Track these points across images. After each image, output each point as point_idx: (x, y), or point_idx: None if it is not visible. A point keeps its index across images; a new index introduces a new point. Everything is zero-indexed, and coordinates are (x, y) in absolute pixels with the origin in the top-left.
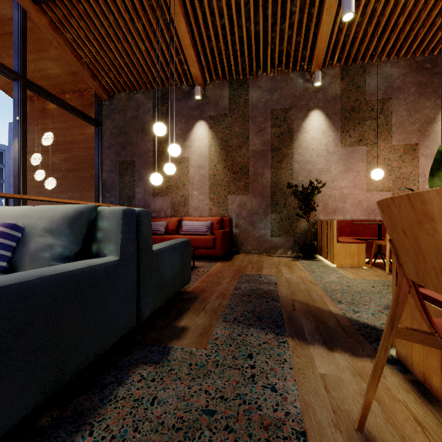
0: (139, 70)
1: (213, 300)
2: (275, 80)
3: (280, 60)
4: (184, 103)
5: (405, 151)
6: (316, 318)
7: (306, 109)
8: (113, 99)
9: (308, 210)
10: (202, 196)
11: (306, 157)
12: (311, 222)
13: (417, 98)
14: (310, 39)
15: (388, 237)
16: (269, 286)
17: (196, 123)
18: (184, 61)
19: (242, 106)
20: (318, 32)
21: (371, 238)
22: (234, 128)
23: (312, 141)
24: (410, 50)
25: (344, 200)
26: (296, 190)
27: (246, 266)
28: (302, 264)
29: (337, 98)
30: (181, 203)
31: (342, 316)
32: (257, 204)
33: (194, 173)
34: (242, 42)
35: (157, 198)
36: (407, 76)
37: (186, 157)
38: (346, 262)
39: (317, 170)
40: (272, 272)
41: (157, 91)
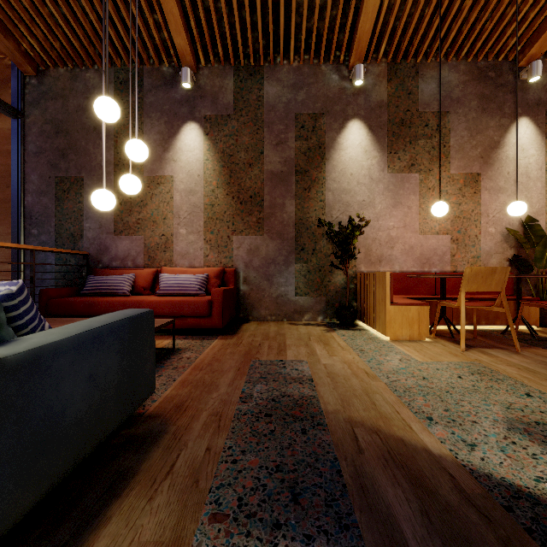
0: (88, 29)
1: (195, 436)
2: (301, 72)
3: (307, 44)
4: (165, 93)
5: (466, 183)
6: (411, 477)
7: (342, 117)
8: (45, 75)
9: (346, 259)
10: (193, 236)
11: (343, 185)
12: (349, 275)
13: (479, 115)
14: (351, 13)
15: (463, 296)
16: (302, 388)
17: (184, 125)
18: (163, 24)
19: (253, 106)
20: (361, 5)
21: (429, 297)
22: (242, 137)
23: (351, 162)
24: (472, 50)
25: (392, 245)
26: (330, 229)
27: (261, 345)
28: (343, 338)
29: (383, 106)
30: (160, 246)
31: (455, 463)
32: (275, 249)
33: (181, 200)
34: (254, 6)
35: (120, 238)
36: (468, 85)
37: (167, 176)
38: (403, 333)
39: (357, 203)
40: (302, 355)
41: (120, 70)
